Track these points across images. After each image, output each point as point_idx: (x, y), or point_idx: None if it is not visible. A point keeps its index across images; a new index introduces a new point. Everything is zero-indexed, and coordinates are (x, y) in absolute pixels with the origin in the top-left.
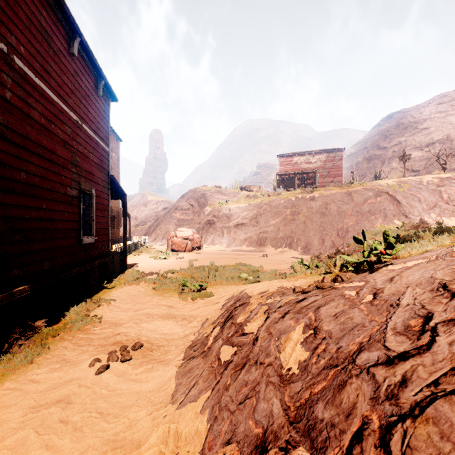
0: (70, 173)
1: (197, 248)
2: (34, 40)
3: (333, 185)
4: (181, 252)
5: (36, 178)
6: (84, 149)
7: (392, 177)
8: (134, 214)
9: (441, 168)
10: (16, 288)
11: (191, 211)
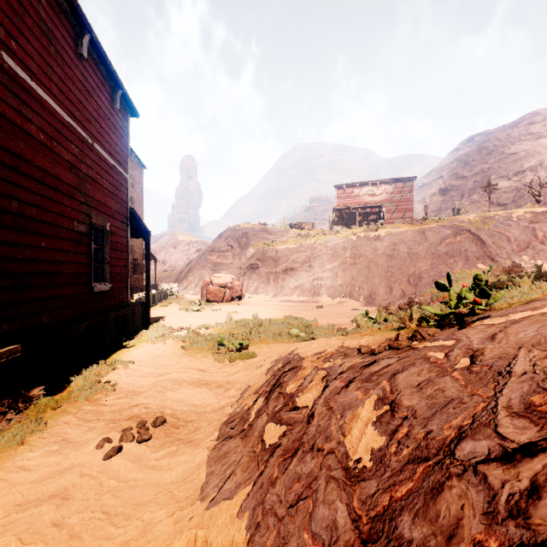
0: (77, 203)
1: (237, 298)
2: (29, 33)
3: (403, 221)
4: (218, 302)
5: (32, 209)
6: (95, 174)
7: (474, 212)
8: (162, 257)
9: (534, 202)
10: (5, 347)
11: (230, 253)
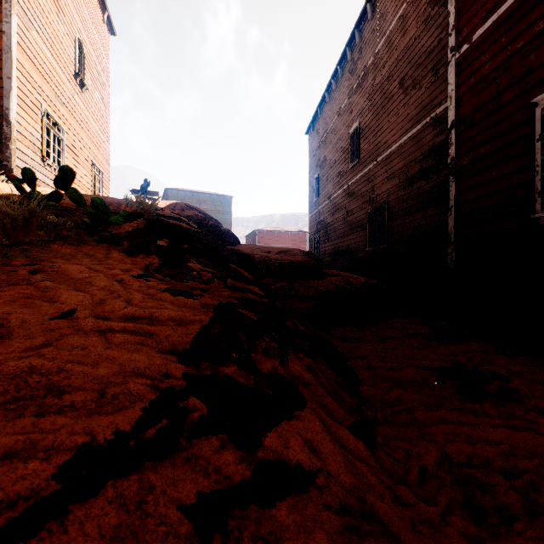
0: None
1: None
2: None
3: None
4: None
5: None
6: None
7: None
8: None
9: None
10: None
11: None
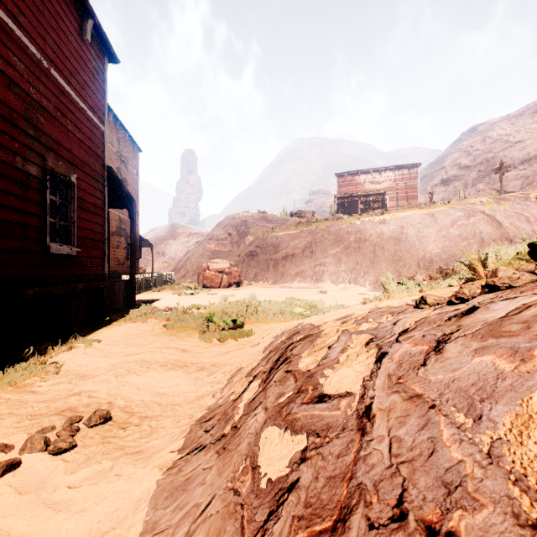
0: (22, 134)
1: (235, 284)
2: None
3: (408, 206)
4: (215, 288)
5: None
6: (54, 109)
7: None
8: (162, 249)
9: None
10: None
11: (229, 241)
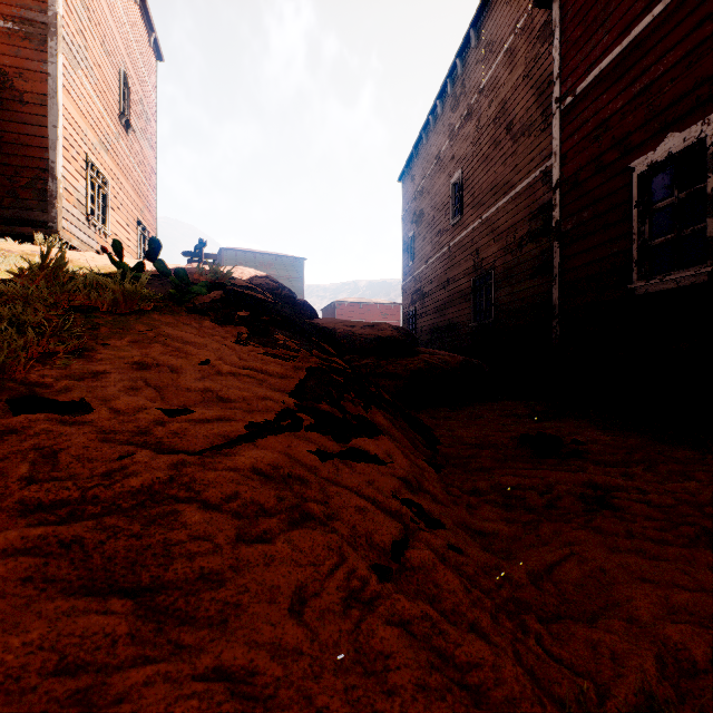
0: None
1: None
2: None
3: None
4: None
5: None
6: None
7: None
8: None
9: None
10: None
11: None
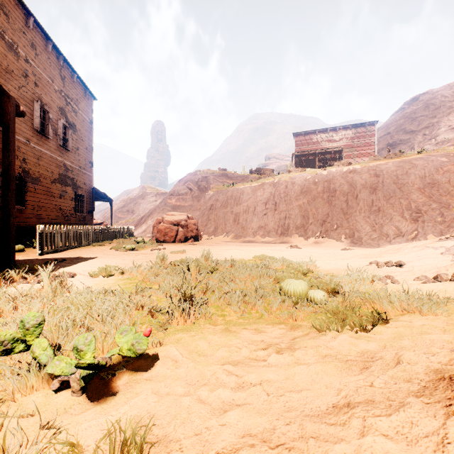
0: None
1: (192, 238)
2: None
3: (374, 158)
4: (169, 242)
5: None
6: None
7: None
8: (131, 207)
9: None
10: None
11: (189, 196)
